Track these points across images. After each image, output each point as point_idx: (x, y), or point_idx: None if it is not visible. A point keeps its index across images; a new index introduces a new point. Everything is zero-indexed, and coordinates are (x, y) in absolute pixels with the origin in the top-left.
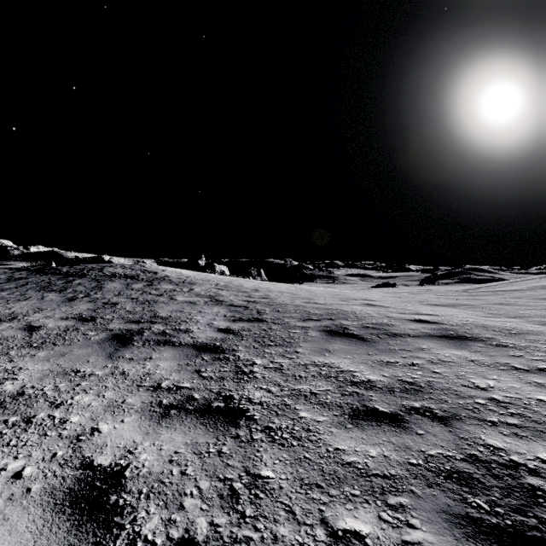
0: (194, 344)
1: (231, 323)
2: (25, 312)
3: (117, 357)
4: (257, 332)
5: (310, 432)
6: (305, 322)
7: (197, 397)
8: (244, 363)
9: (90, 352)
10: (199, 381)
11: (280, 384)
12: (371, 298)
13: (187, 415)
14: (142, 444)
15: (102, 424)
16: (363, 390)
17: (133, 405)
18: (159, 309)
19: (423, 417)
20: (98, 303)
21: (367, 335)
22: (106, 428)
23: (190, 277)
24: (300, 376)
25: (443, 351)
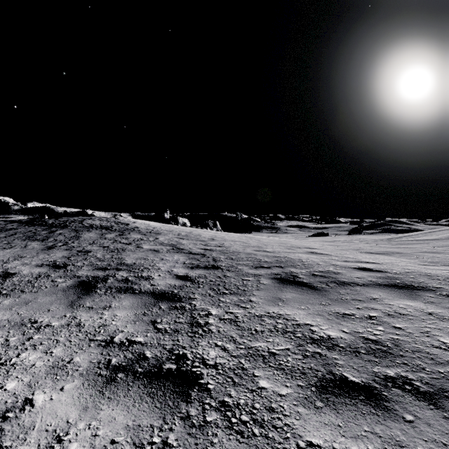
0: (153, 291)
1: (189, 270)
2: (5, 259)
3: (78, 305)
4: (212, 279)
5: (273, 412)
6: (257, 269)
7: (148, 355)
8: (199, 314)
9: (53, 300)
10: (153, 335)
11: (235, 340)
12: (313, 246)
13: (134, 380)
14: (76, 426)
15: (39, 393)
16: (325, 350)
17: (79, 366)
18: (126, 256)
19: (404, 393)
20: (73, 251)
21: (317, 283)
22: (40, 400)
23: (156, 228)
24: (256, 330)
25: (396, 302)
